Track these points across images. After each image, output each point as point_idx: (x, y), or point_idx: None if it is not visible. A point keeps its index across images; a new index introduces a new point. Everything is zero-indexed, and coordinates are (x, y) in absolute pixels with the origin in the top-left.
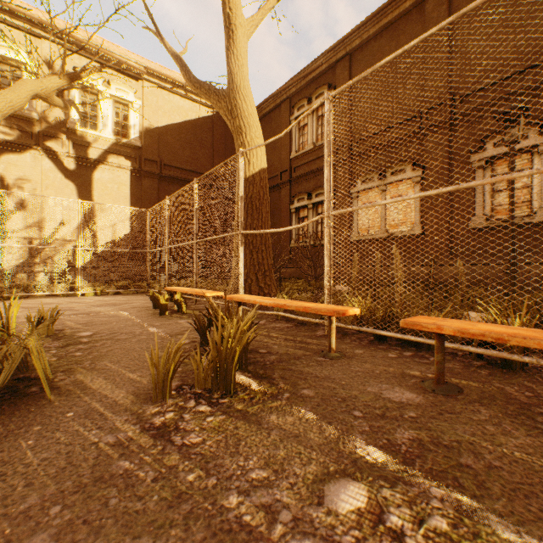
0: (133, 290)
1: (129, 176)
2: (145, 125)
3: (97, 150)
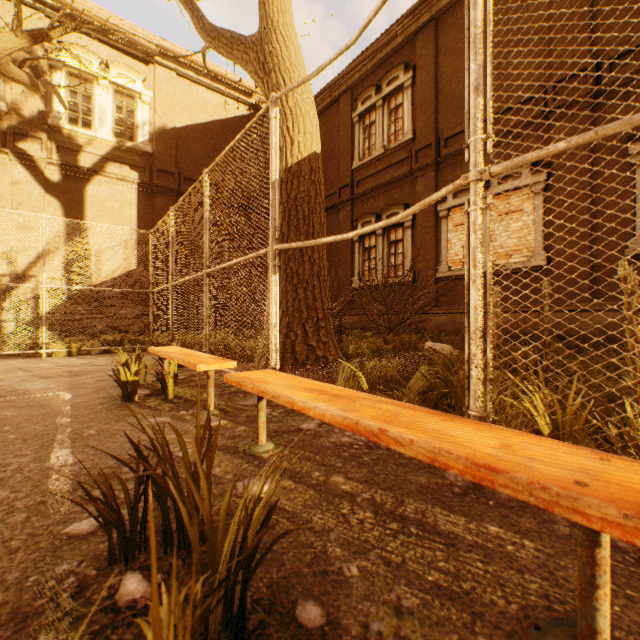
0: (128, 347)
1: (136, 193)
2: (158, 125)
3: (91, 156)
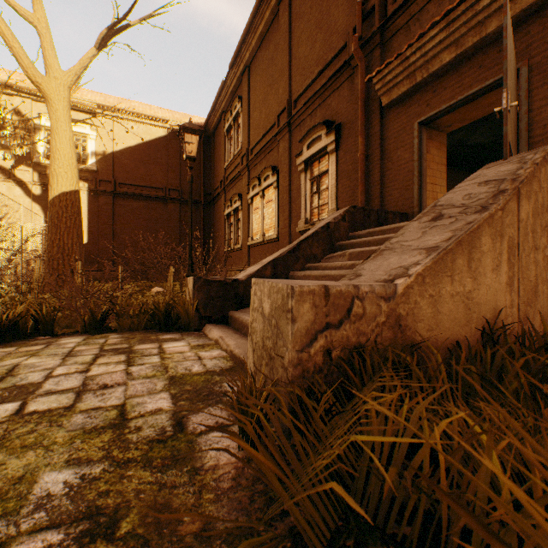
0: None
1: (87, 196)
2: (101, 152)
3: None
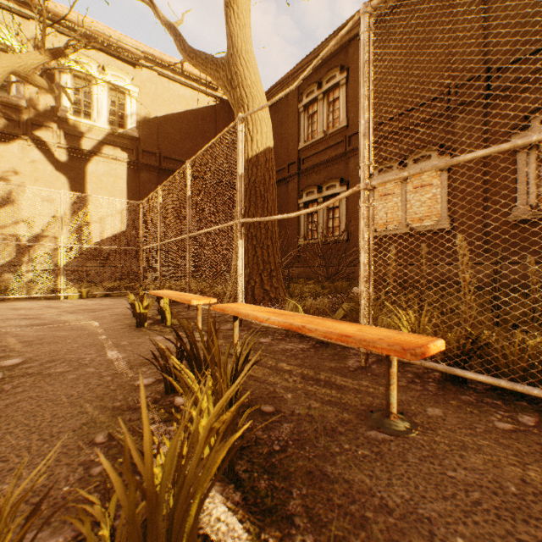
0: (124, 292)
1: (126, 169)
2: (143, 115)
3: (91, 141)
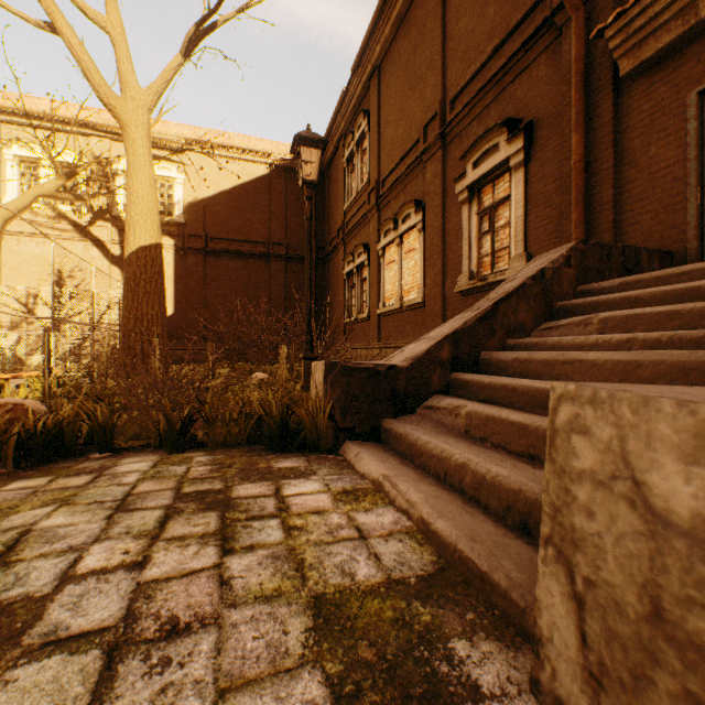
0: None
1: (173, 255)
2: (189, 200)
3: None
